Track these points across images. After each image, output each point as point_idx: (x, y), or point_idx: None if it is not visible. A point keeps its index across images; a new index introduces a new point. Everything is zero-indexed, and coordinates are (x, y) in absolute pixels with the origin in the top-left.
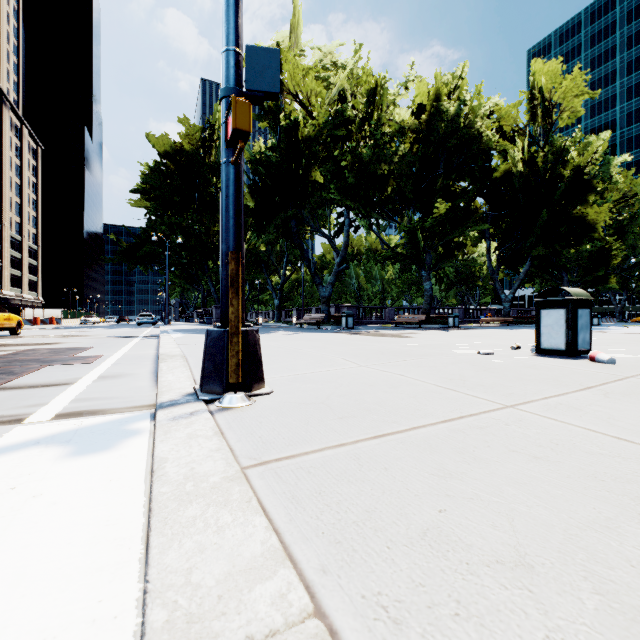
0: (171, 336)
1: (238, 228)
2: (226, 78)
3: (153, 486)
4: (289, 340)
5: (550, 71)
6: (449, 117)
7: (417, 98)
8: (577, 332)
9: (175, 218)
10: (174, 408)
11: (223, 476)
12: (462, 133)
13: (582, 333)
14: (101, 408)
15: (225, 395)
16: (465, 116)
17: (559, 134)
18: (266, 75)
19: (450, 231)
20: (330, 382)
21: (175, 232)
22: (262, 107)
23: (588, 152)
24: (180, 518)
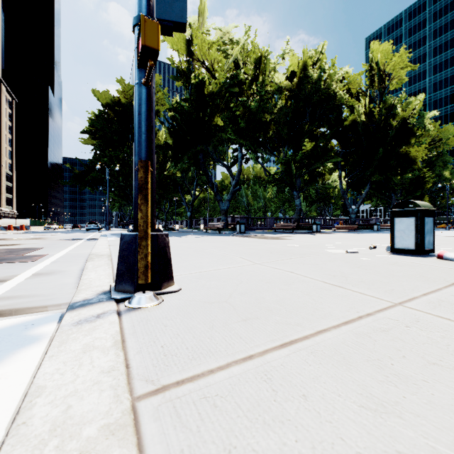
0: (107, 239)
1: (149, 143)
2: (138, 7)
3: (1, 447)
4: (197, 242)
5: (384, 50)
6: (313, 81)
7: (290, 67)
8: (424, 235)
9: (114, 152)
10: (83, 309)
11: (103, 424)
12: (322, 93)
13: (428, 236)
14: (17, 307)
15: (134, 295)
16: (324, 81)
17: (390, 95)
18: (175, 7)
19: (313, 163)
20: (231, 279)
21: (114, 162)
22: (178, 70)
23: (409, 108)
24: None
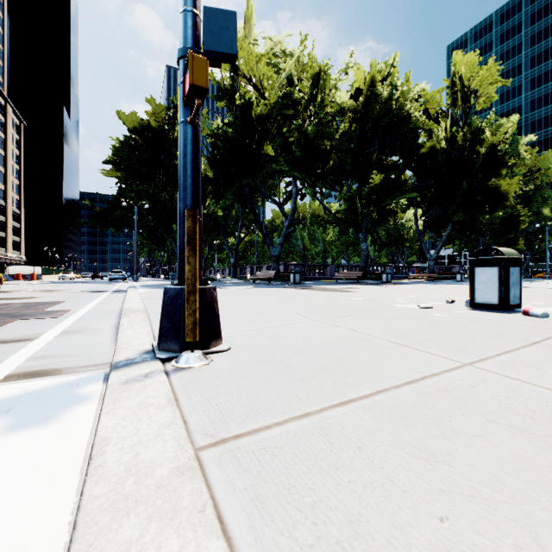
0: (137, 291)
1: (196, 187)
2: (184, 38)
3: (86, 483)
4: (244, 295)
5: (469, 62)
6: (383, 100)
7: (355, 83)
8: (509, 288)
9: (143, 186)
10: (129, 369)
11: (172, 466)
12: (394, 114)
13: (513, 289)
14: (55, 367)
15: (182, 354)
16: (396, 99)
17: (476, 116)
18: (223, 36)
19: (383, 199)
20: (286, 338)
21: (143, 199)
22: (220, 89)
23: (500, 132)
24: (109, 545)
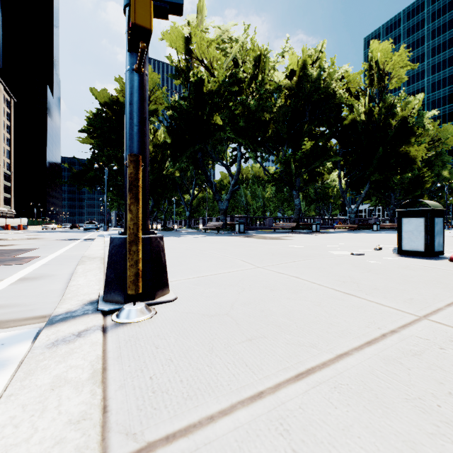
0: (103, 239)
1: (142, 136)
2: None
3: None
4: (196, 242)
5: (383, 49)
6: (313, 80)
7: (290, 65)
8: (434, 237)
9: (112, 151)
10: (64, 324)
11: None
12: (322, 91)
13: (437, 237)
14: None
15: (123, 307)
16: (324, 80)
17: (389, 94)
18: None
19: (313, 162)
20: (232, 286)
21: (112, 162)
22: (176, 69)
23: (408, 108)
24: None
